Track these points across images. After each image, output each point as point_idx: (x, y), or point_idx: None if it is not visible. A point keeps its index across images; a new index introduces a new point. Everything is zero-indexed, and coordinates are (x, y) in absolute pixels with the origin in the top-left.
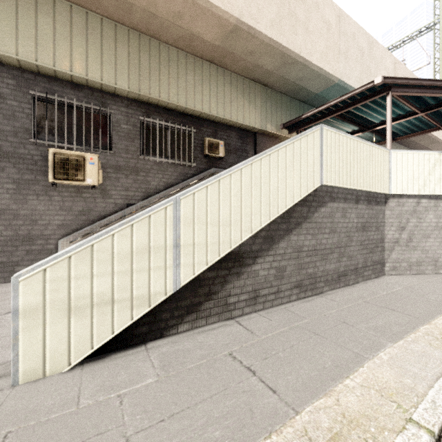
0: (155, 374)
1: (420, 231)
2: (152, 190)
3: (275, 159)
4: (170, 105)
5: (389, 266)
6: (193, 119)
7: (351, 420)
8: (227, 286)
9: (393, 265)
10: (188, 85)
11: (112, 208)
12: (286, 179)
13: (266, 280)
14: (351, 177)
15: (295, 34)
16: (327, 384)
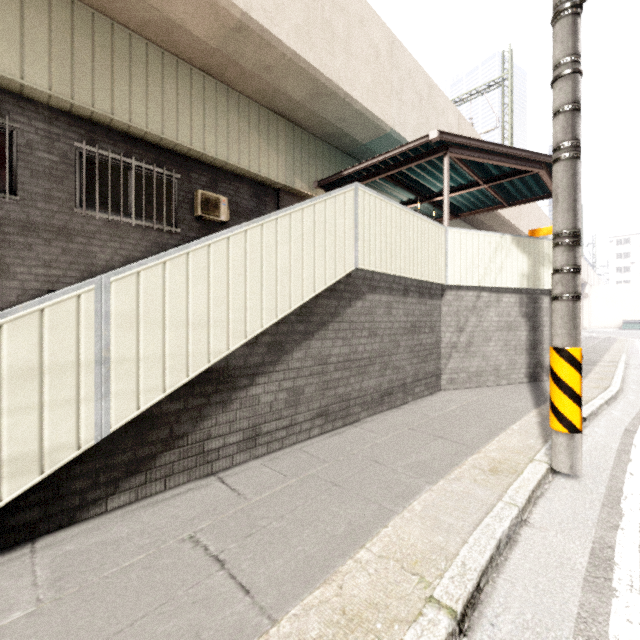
0: (34, 600)
1: (481, 332)
2: (99, 268)
3: (285, 226)
4: (133, 130)
5: (446, 379)
6: (176, 158)
7: (353, 617)
8: (205, 424)
9: (450, 377)
10: (166, 103)
11: (18, 296)
12: (303, 257)
13: (272, 409)
14: (398, 260)
15: (331, 55)
16: (331, 563)
